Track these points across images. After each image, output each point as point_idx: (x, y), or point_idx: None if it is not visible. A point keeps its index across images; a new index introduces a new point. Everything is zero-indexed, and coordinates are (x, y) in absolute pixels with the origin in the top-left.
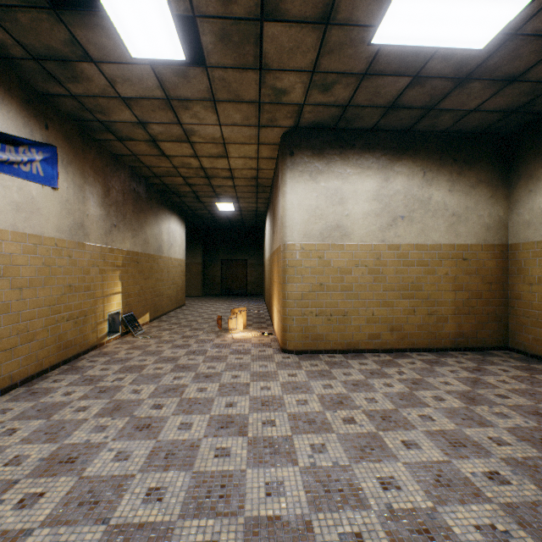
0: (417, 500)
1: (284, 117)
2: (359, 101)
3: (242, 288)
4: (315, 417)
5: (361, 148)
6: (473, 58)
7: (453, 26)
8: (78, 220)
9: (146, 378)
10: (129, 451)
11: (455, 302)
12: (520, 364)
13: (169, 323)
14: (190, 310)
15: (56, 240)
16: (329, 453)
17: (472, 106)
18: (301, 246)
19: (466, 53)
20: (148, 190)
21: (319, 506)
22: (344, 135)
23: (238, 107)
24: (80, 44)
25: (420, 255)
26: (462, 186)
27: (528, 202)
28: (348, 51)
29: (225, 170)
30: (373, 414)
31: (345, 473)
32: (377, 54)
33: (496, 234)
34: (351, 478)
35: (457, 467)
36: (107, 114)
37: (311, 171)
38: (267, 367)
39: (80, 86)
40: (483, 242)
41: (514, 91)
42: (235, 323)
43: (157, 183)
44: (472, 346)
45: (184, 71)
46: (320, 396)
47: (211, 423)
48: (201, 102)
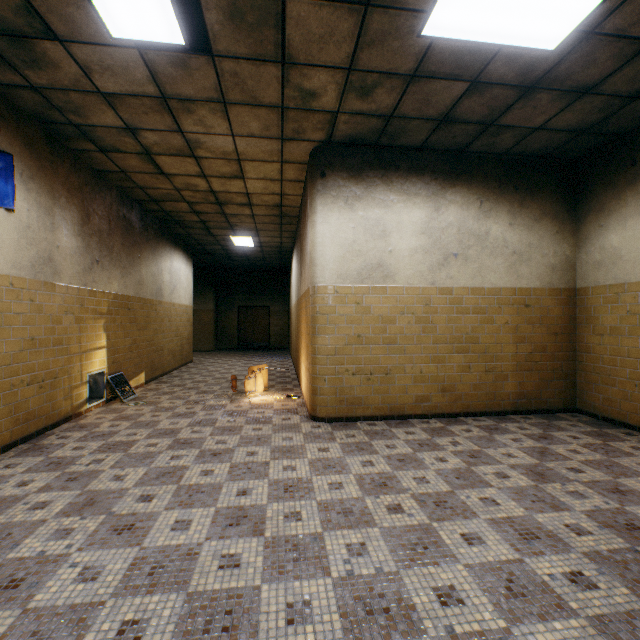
0: (486, 618)
1: (313, 128)
2: (405, 110)
3: (264, 340)
4: (352, 505)
5: (407, 170)
6: (542, 62)
7: (521, 18)
8: (44, 253)
9: (133, 459)
10: (99, 566)
11: (516, 357)
12: (591, 429)
13: (171, 384)
14: (199, 368)
15: (11, 279)
16: (370, 556)
17: (538, 123)
18: (335, 288)
19: (534, 55)
20: (143, 217)
21: (359, 635)
22: (386, 154)
23: (255, 113)
24: (37, 13)
25: (476, 300)
26: (525, 219)
27: (599, 239)
28: (393, 43)
29: (241, 195)
30: (424, 499)
31: (392, 584)
32: (428, 50)
33: (563, 276)
34: (399, 590)
35: (532, 568)
36: (84, 115)
37: (347, 197)
38: (292, 440)
39: (42, 74)
40: (547, 286)
41: (586, 106)
42: (254, 384)
43: (154, 209)
44: (535, 409)
45: (183, 60)
46: (358, 477)
47: (216, 520)
48: (208, 104)
